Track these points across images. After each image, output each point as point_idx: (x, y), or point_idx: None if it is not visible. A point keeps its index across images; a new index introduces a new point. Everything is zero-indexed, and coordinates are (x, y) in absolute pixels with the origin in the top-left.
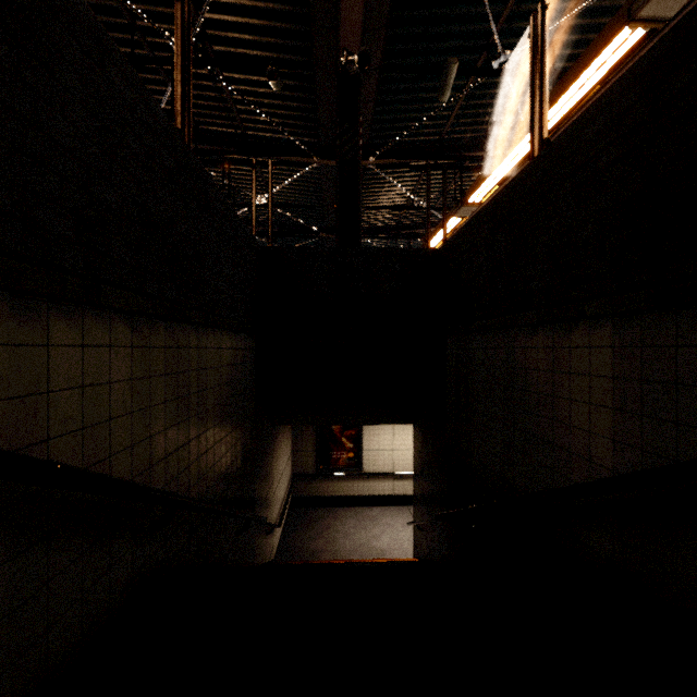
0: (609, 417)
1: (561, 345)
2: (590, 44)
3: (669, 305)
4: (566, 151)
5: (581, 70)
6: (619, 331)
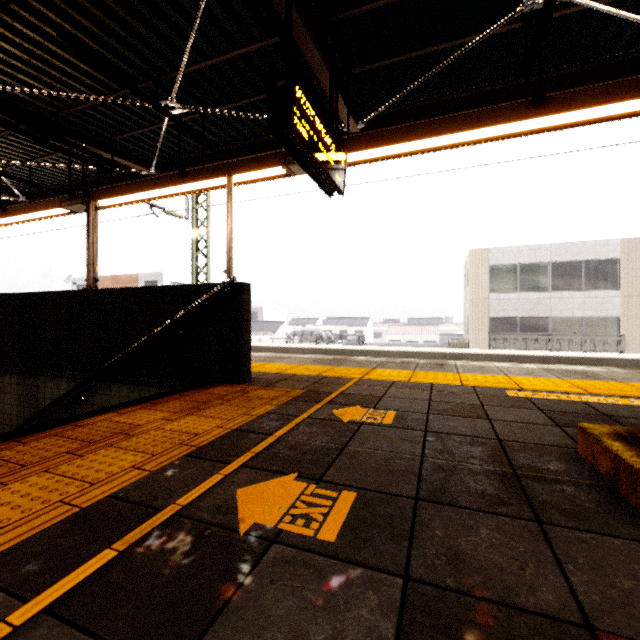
0: (16, 408)
1: (1, 381)
2: (45, 201)
3: (29, 374)
4: (3, 304)
5: (40, 210)
6: (19, 379)
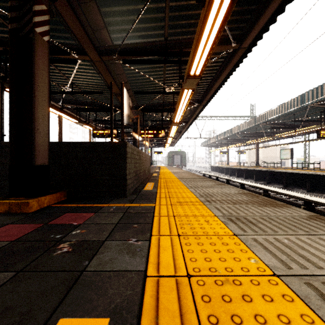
0: None
1: None
2: None
3: None
4: None
5: None
6: None
